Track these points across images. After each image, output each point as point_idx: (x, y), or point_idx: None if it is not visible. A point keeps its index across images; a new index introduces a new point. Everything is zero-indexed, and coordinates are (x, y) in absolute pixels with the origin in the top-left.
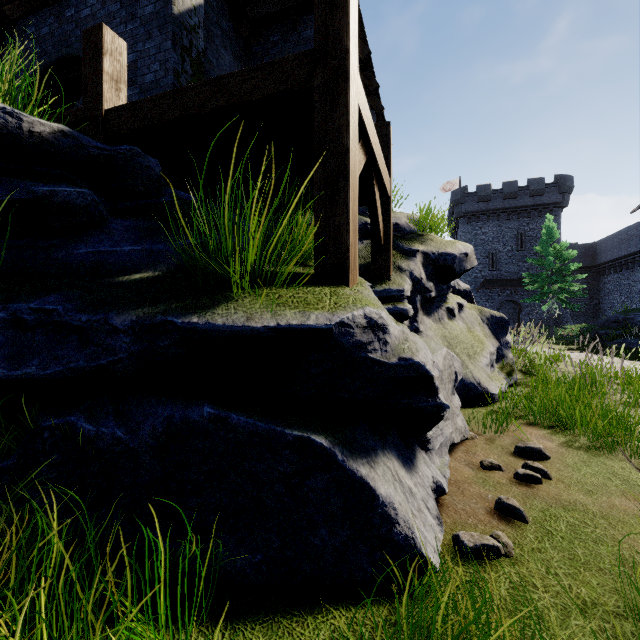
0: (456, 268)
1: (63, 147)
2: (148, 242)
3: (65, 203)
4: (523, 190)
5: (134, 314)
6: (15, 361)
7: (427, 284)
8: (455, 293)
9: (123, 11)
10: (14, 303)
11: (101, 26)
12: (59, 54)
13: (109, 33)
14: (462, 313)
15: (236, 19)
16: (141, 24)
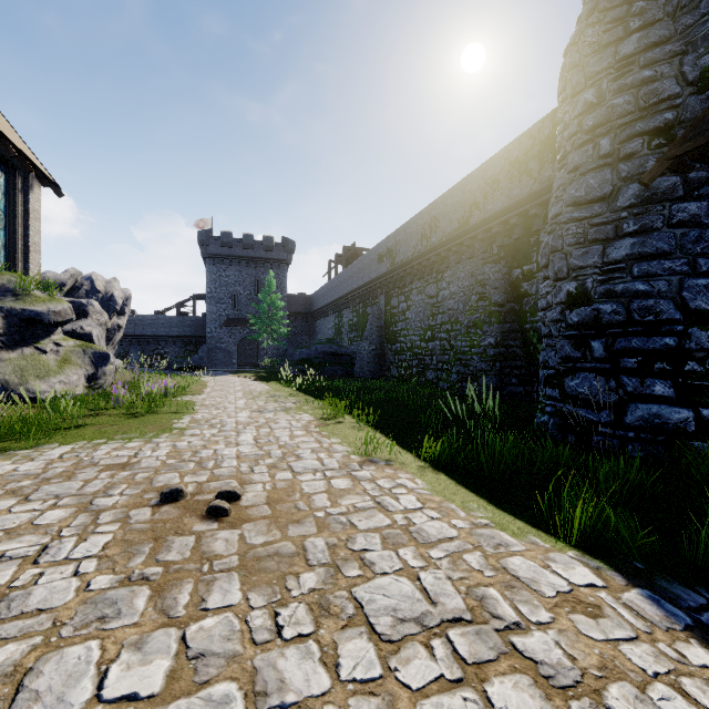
0: (43, 320)
1: None
2: None
3: None
4: (259, 244)
5: None
6: None
7: (4, 331)
8: (75, 335)
9: None
10: None
11: None
12: None
13: None
14: (61, 350)
15: None
16: None
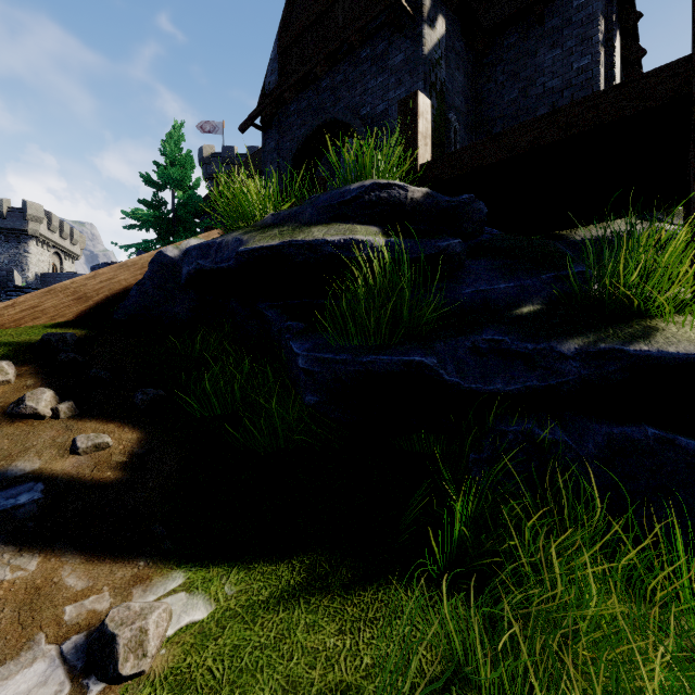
0: None
1: (427, 206)
2: (515, 279)
3: (451, 253)
4: None
5: (574, 343)
6: (484, 379)
7: None
8: None
9: (373, 67)
10: (470, 335)
11: (417, 93)
12: (319, 121)
13: (421, 97)
14: None
15: (470, 36)
16: (391, 74)
